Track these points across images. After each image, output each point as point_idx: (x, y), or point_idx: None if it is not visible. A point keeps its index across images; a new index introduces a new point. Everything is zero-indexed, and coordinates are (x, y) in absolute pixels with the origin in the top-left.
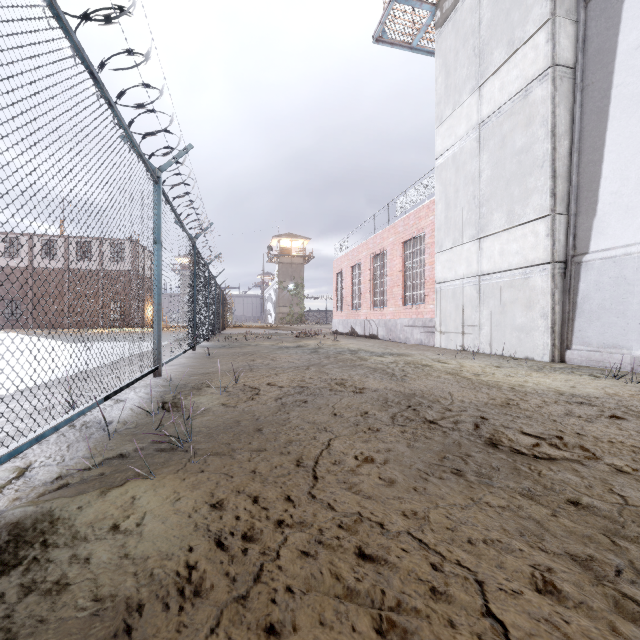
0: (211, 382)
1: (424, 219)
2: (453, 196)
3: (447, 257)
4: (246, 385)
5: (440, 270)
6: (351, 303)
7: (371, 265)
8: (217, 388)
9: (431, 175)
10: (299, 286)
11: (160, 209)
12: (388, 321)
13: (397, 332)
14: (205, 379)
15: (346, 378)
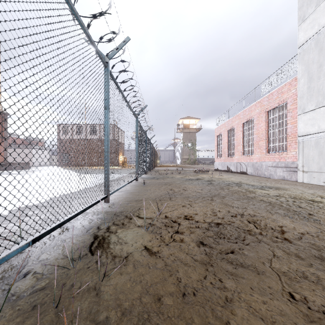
0: (141, 211)
1: (286, 93)
2: (316, 71)
3: (310, 116)
4: (167, 217)
5: (302, 127)
6: (227, 152)
7: (241, 128)
8: (144, 219)
9: (292, 61)
10: (193, 144)
11: (108, 85)
12: (255, 163)
13: (262, 170)
14: (137, 207)
15: (253, 214)
